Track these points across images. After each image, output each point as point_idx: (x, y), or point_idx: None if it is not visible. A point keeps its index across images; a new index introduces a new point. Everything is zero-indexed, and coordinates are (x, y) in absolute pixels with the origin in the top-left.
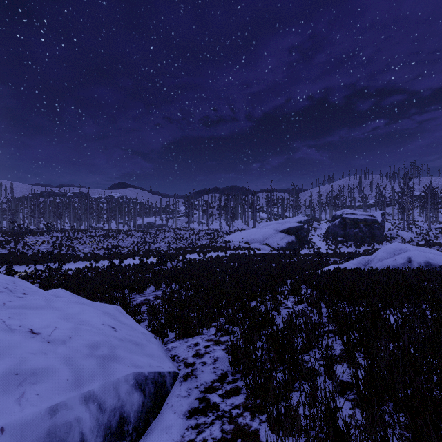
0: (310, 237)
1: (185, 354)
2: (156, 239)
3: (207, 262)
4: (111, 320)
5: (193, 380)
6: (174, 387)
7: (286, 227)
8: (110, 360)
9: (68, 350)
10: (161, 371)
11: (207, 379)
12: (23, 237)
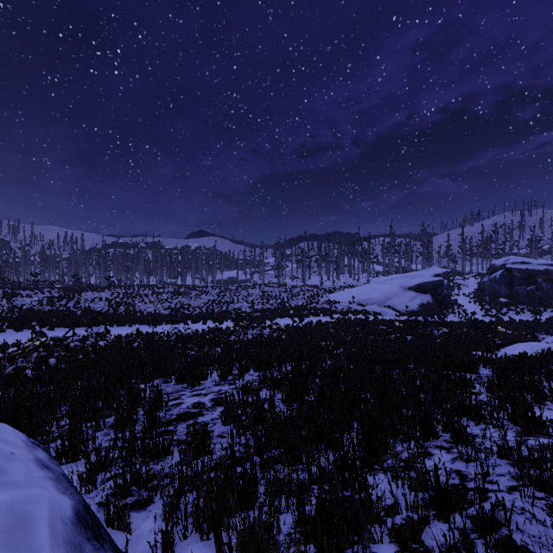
0: (453, 297)
1: None
2: (237, 297)
3: (305, 331)
4: None
5: None
6: None
7: (417, 282)
8: None
9: None
10: None
11: None
12: (80, 293)
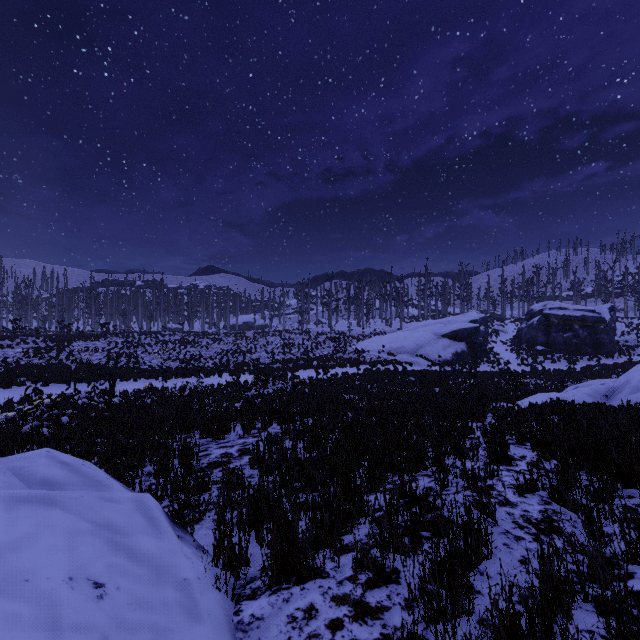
0: (490, 345)
1: None
2: (254, 346)
3: (330, 384)
4: (105, 554)
5: None
6: None
7: (451, 329)
8: None
9: None
10: None
11: None
12: (71, 343)
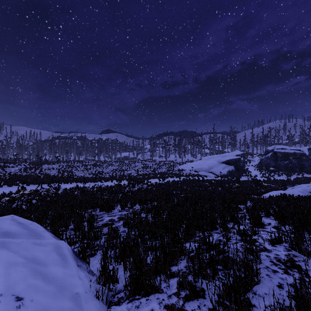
0: (246, 167)
1: None
2: (129, 167)
3: (165, 186)
4: (28, 278)
5: None
6: None
7: (226, 159)
8: None
9: None
10: None
11: None
12: (41, 165)
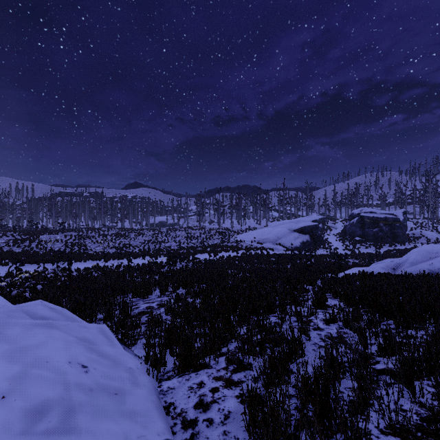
0: (325, 236)
1: (184, 403)
2: (167, 238)
3: (218, 263)
4: (85, 353)
5: None
6: None
7: (300, 226)
8: None
9: None
10: None
11: None
12: (39, 236)
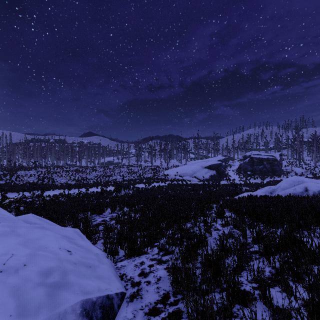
0: (227, 171)
1: (132, 273)
2: (114, 173)
3: (151, 190)
4: (68, 244)
5: (139, 301)
6: (121, 308)
7: (209, 164)
8: (60, 288)
9: (19, 279)
10: (109, 294)
11: (151, 300)
12: (17, 172)
